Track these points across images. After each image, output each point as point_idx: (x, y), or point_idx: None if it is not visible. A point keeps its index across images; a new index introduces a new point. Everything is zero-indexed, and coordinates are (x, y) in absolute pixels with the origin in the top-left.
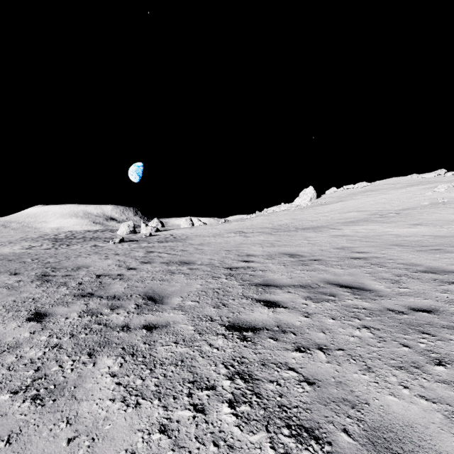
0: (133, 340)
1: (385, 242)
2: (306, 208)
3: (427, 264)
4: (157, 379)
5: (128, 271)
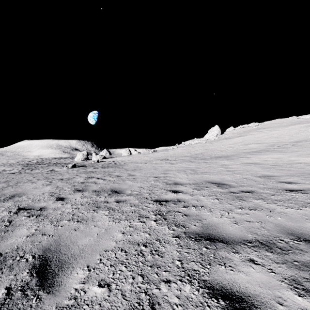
0: None
1: (303, 171)
2: (214, 141)
3: None
4: None
5: (54, 202)
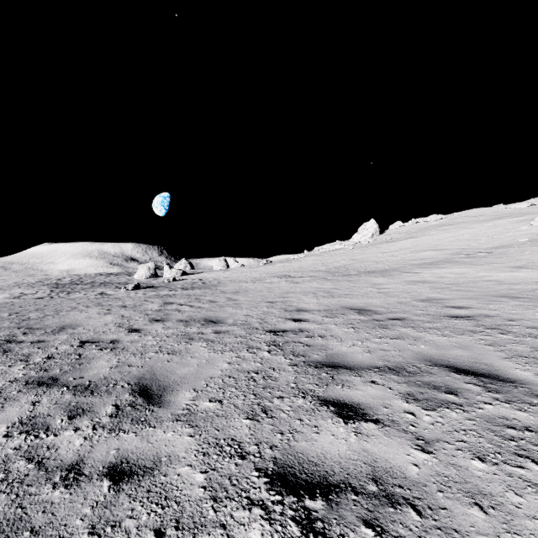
0: (72, 519)
1: (487, 292)
2: (368, 247)
3: None
4: None
5: (127, 334)
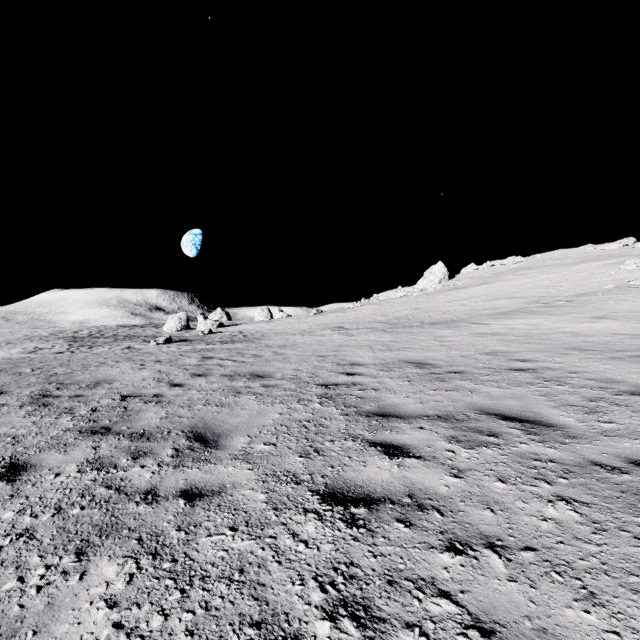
0: (160, 522)
1: (558, 345)
2: (435, 294)
3: (633, 381)
4: (191, 614)
5: (170, 389)
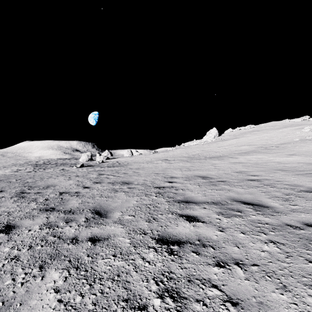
0: (79, 253)
1: (271, 168)
2: (211, 143)
3: (307, 185)
4: (94, 295)
5: (83, 189)
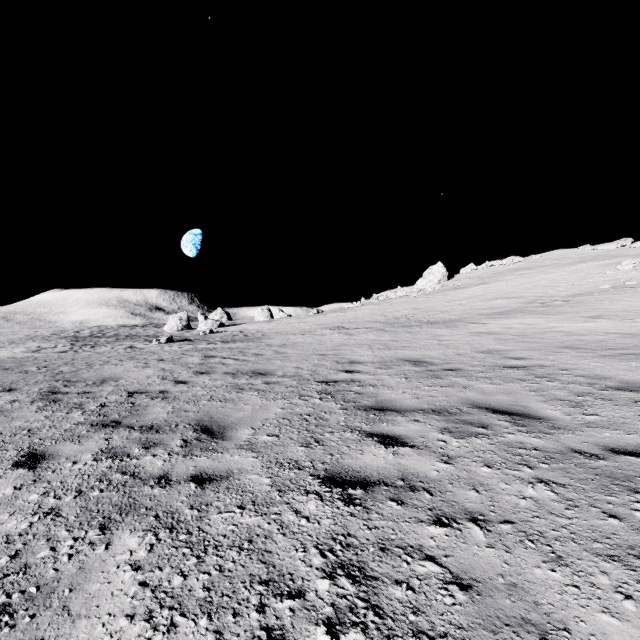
0: (174, 503)
1: (552, 344)
2: (434, 294)
3: (620, 377)
4: (207, 575)
5: (175, 386)
